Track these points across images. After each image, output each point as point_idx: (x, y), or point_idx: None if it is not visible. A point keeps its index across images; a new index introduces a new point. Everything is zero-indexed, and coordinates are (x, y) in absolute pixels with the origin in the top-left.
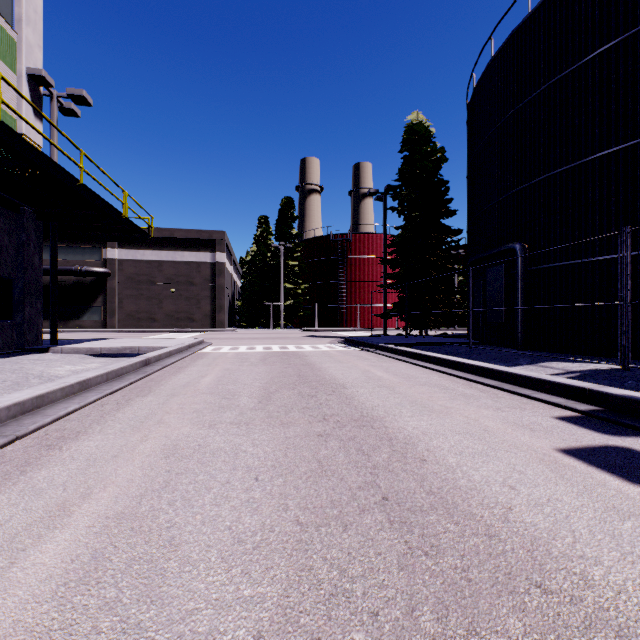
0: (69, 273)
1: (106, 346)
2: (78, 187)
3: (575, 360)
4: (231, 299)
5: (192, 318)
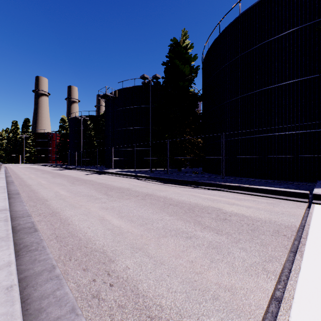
0: None
1: None
2: None
3: (69, 165)
4: None
5: None
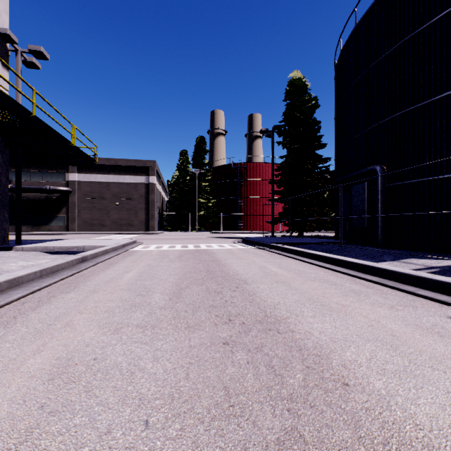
0: (41, 191)
1: (58, 245)
2: (31, 118)
3: (429, 257)
4: (160, 210)
5: (131, 224)
